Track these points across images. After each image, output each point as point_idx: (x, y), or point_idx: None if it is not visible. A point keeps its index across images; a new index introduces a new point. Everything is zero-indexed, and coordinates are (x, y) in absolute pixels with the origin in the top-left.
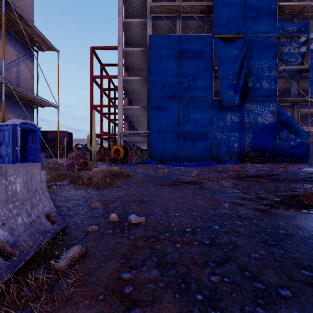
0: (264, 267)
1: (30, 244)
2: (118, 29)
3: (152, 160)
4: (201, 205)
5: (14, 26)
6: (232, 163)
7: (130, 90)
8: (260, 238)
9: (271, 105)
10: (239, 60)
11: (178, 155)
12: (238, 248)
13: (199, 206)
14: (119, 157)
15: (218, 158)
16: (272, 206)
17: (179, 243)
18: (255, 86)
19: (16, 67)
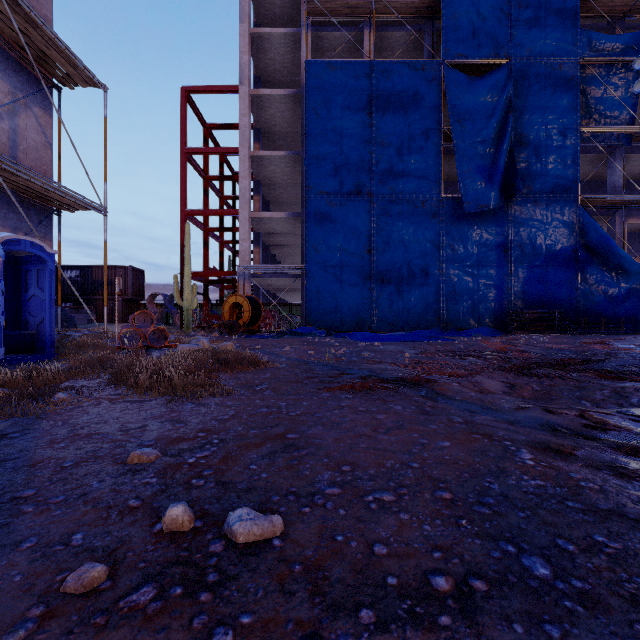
0: None
1: None
2: (240, 48)
3: (313, 328)
4: (453, 458)
5: (2, 26)
6: (483, 333)
7: (266, 180)
8: None
9: (567, 210)
10: (499, 114)
11: (367, 317)
12: None
13: (449, 462)
14: (241, 320)
15: (454, 323)
16: None
17: None
18: (531, 170)
19: (10, 120)
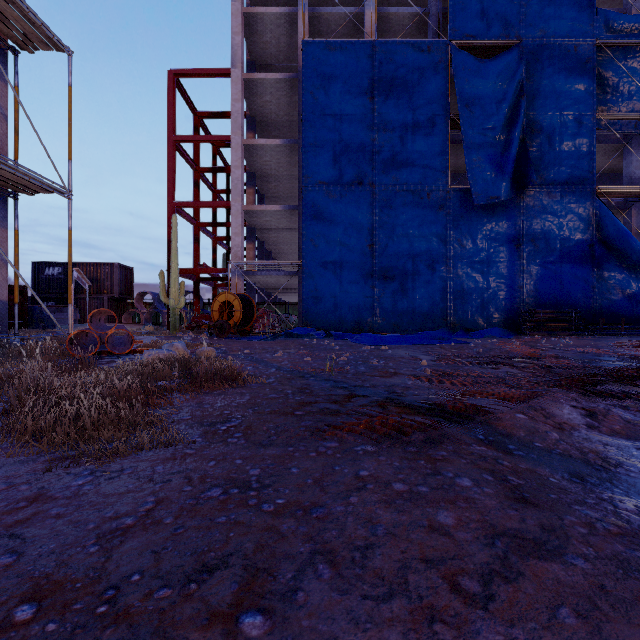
0: None
1: None
2: (232, 29)
3: (310, 329)
4: None
5: None
6: (496, 334)
7: (261, 172)
8: None
9: (582, 202)
10: (510, 99)
11: (368, 317)
12: None
13: None
14: (232, 321)
15: (462, 323)
16: None
17: None
18: (544, 159)
19: None
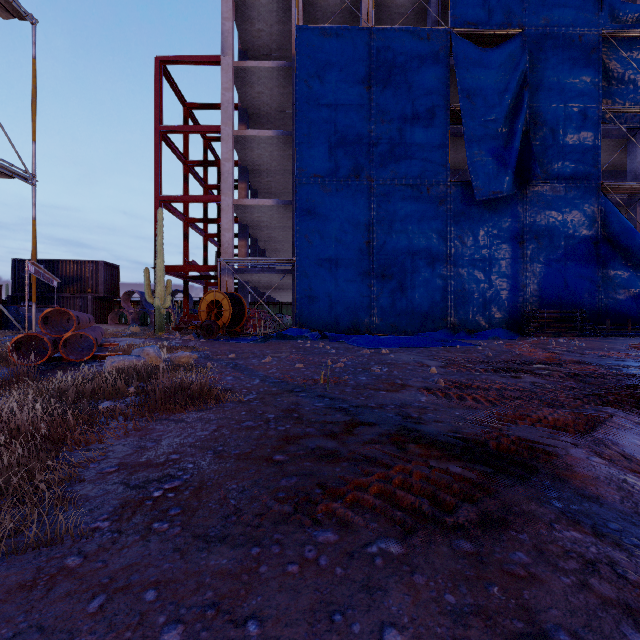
0: None
1: None
2: (222, 14)
3: (304, 330)
4: None
5: None
6: (500, 336)
7: (253, 166)
8: None
9: (587, 198)
10: (513, 90)
11: (365, 317)
12: None
13: None
14: (220, 321)
15: (463, 323)
16: None
17: None
18: (548, 153)
19: None
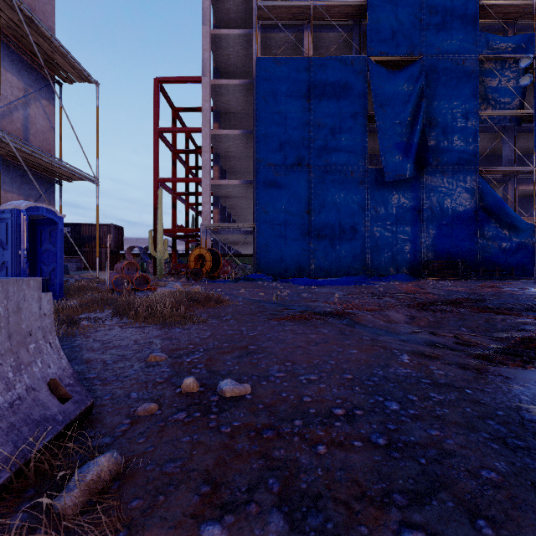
0: (517, 508)
1: (4, 453)
2: (203, 46)
3: (262, 274)
4: (357, 359)
5: (19, 37)
6: (400, 279)
7: (224, 153)
8: (489, 432)
9: (468, 178)
10: (413, 101)
11: (306, 266)
12: (450, 457)
13: (355, 361)
14: (204, 268)
15: (377, 270)
16: (492, 359)
17: (324, 445)
18: (440, 146)
19: (23, 110)
